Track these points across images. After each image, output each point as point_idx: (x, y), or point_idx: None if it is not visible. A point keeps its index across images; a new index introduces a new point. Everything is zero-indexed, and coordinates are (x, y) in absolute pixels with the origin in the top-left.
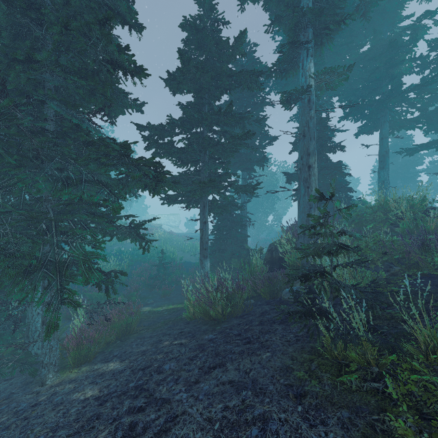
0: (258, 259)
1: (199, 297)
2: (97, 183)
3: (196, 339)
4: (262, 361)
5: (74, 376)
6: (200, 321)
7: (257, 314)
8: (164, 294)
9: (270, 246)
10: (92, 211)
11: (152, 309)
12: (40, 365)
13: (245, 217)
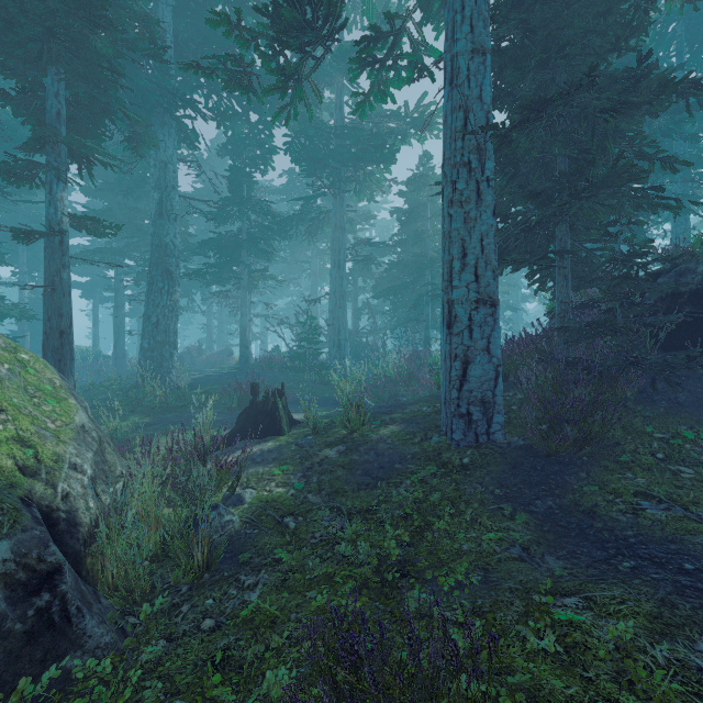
0: None
1: None
2: None
3: None
4: None
5: None
6: None
7: None
8: None
9: None
10: None
11: None
12: None
13: None
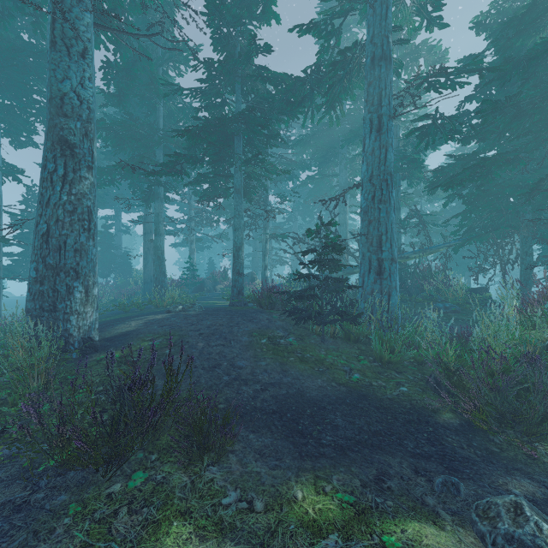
0: None
1: None
2: None
3: None
4: None
5: None
6: None
7: None
8: None
9: None
10: None
11: None
12: None
13: None
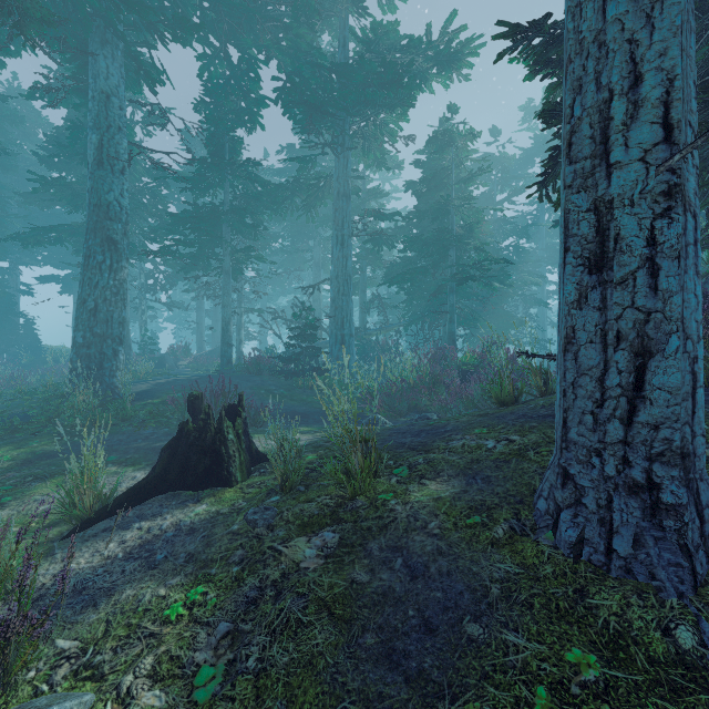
0: None
1: None
2: None
3: None
4: None
5: None
6: None
7: None
8: None
9: None
10: None
11: None
12: None
13: None
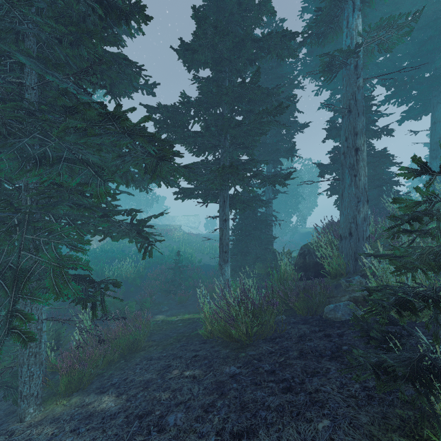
0: (287, 264)
1: (218, 308)
2: (80, 162)
3: (213, 372)
4: (318, 438)
5: (60, 411)
6: (220, 341)
7: (294, 339)
8: (180, 301)
9: (302, 249)
10: (80, 202)
11: (166, 318)
12: (18, 397)
13: (270, 216)
